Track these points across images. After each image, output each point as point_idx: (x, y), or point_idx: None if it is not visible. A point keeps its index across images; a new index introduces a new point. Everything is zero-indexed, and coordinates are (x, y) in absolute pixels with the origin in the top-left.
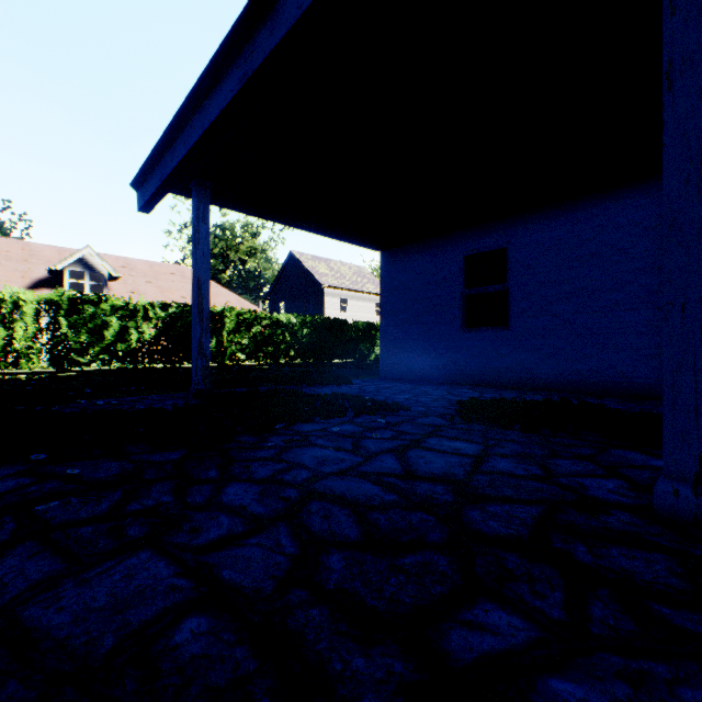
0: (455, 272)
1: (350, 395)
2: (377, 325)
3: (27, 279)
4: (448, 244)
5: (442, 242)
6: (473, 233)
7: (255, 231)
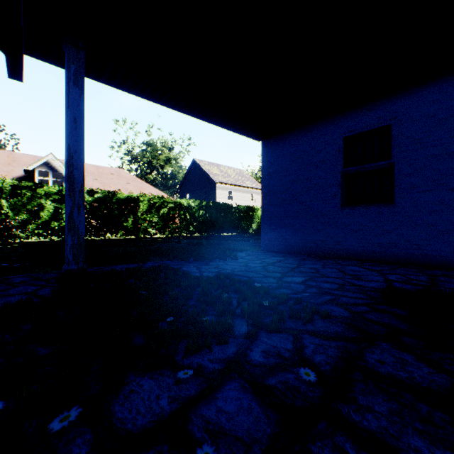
0: (334, 153)
1: (237, 279)
2: (254, 208)
3: (9, 176)
4: (326, 127)
5: (320, 127)
6: (353, 114)
7: (170, 147)
